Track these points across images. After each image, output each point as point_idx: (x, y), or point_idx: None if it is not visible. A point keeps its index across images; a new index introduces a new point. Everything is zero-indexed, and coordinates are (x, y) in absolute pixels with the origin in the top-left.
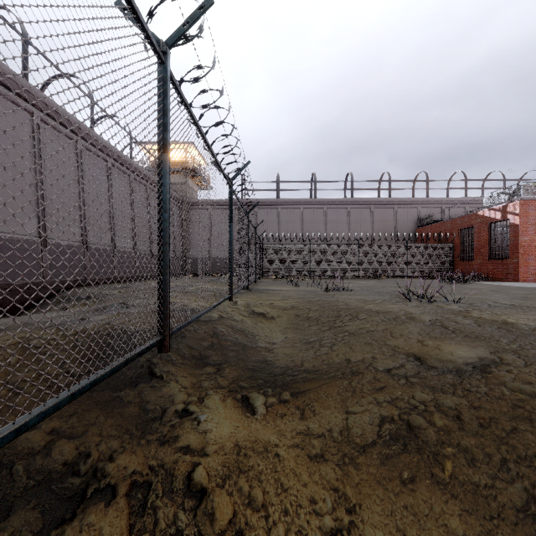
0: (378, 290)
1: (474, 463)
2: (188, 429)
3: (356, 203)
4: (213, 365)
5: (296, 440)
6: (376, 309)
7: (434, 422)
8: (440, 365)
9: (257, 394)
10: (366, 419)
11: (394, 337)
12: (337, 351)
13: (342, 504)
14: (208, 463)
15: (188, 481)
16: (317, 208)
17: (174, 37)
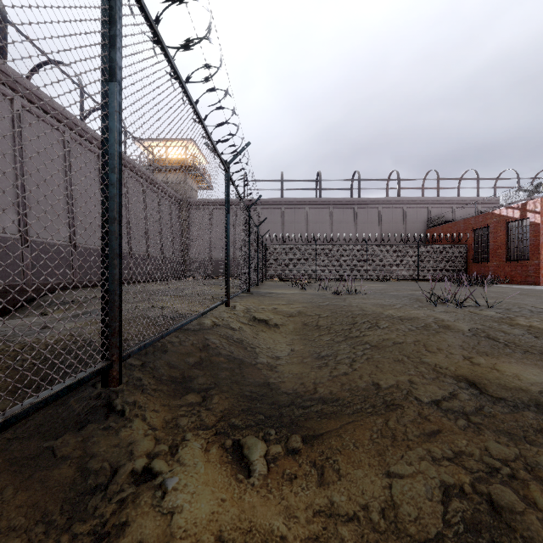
0: (393, 293)
1: None
2: (146, 507)
3: (363, 202)
4: (198, 392)
5: (315, 527)
6: (398, 315)
7: (534, 501)
8: (509, 396)
9: (255, 438)
10: (420, 489)
11: (431, 353)
12: (360, 371)
13: None
14: None
15: None
16: (323, 208)
17: None
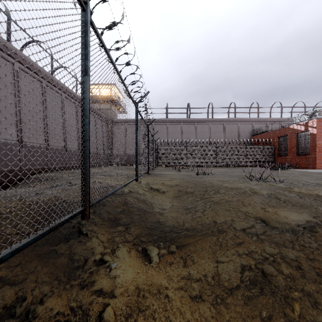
0: (230, 174)
1: (317, 306)
2: (102, 275)
3: (214, 121)
4: (123, 225)
5: (181, 283)
6: (230, 186)
7: (282, 271)
8: (280, 226)
9: (153, 246)
10: (231, 267)
11: (245, 206)
12: (207, 215)
13: None
14: (115, 304)
15: (99, 320)
16: (191, 124)
17: None
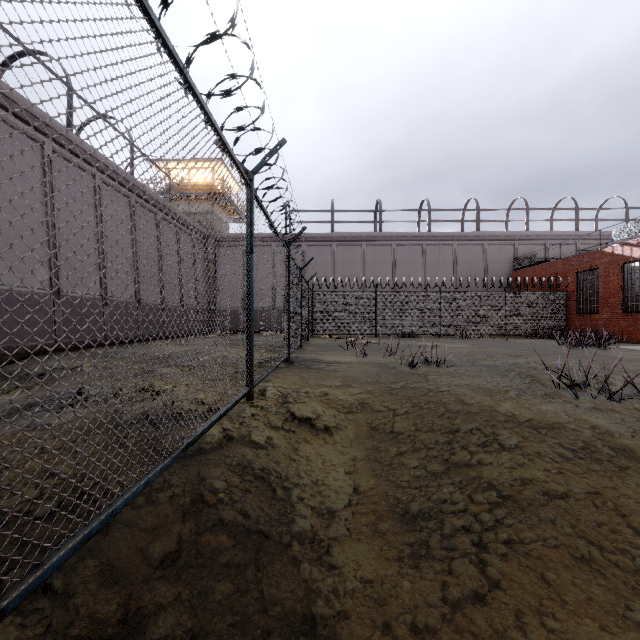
0: (488, 362)
1: None
2: None
3: (434, 238)
4: None
5: None
6: (524, 417)
7: None
8: None
9: None
10: None
11: None
12: (512, 595)
13: None
14: None
15: None
16: (384, 246)
17: None
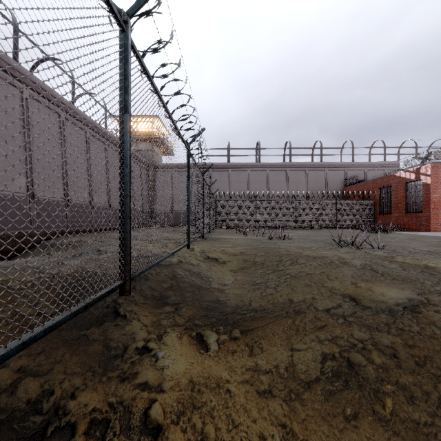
0: (313, 238)
1: (413, 401)
2: (147, 365)
3: (293, 166)
4: (172, 305)
5: (246, 376)
6: (313, 255)
7: (372, 360)
8: (374, 305)
9: (210, 331)
10: (309, 356)
11: (331, 280)
12: (281, 292)
13: (290, 440)
14: (164, 400)
15: (144, 417)
16: (261, 171)
17: (134, 7)
